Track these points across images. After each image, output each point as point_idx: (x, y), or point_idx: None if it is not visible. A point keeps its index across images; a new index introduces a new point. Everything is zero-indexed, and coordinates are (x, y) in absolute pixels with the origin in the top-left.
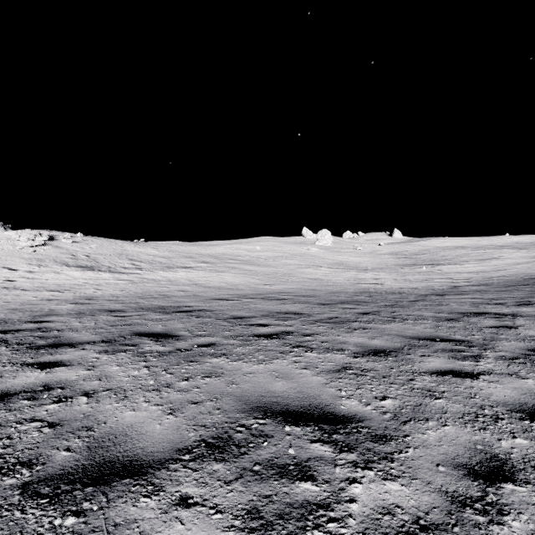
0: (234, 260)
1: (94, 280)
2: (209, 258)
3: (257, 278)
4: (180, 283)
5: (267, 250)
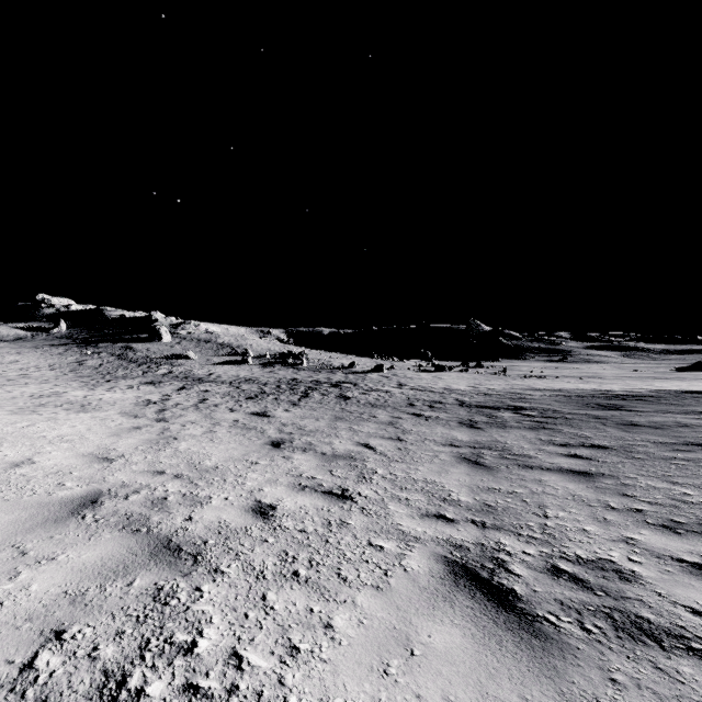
0: None
1: None
2: None
3: None
4: None
5: None
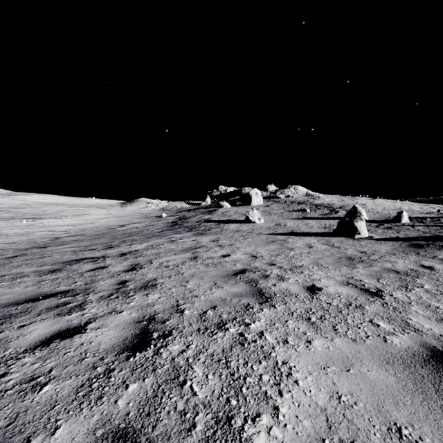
0: None
1: None
2: None
3: None
4: None
5: None
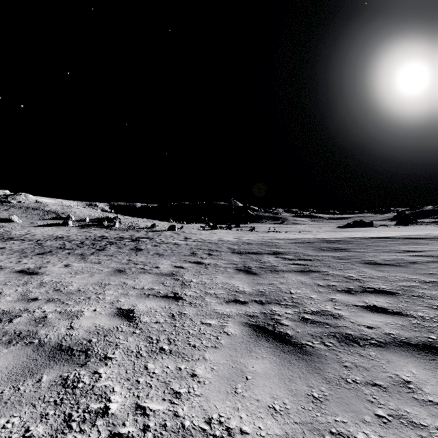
0: None
1: None
2: None
3: None
4: None
5: None
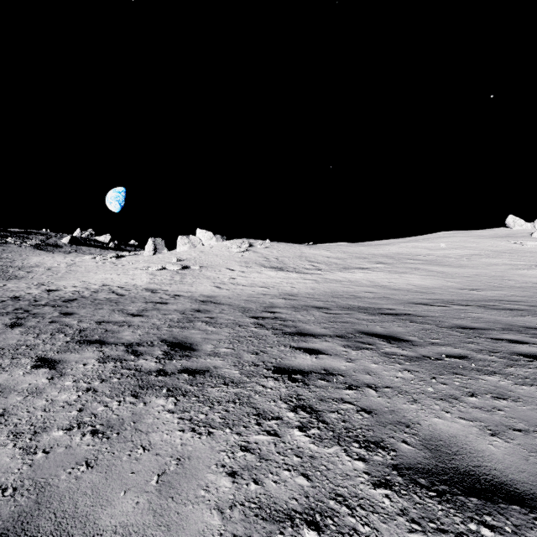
0: (414, 260)
1: (287, 279)
2: (384, 259)
3: (454, 281)
4: (362, 284)
5: (455, 247)
